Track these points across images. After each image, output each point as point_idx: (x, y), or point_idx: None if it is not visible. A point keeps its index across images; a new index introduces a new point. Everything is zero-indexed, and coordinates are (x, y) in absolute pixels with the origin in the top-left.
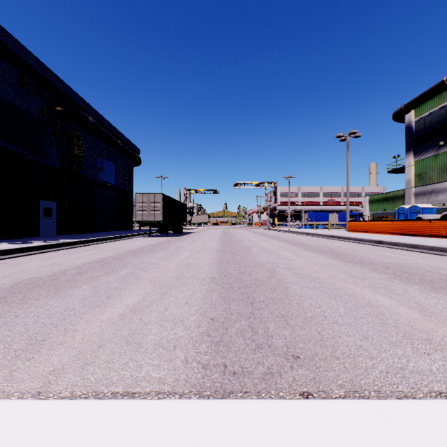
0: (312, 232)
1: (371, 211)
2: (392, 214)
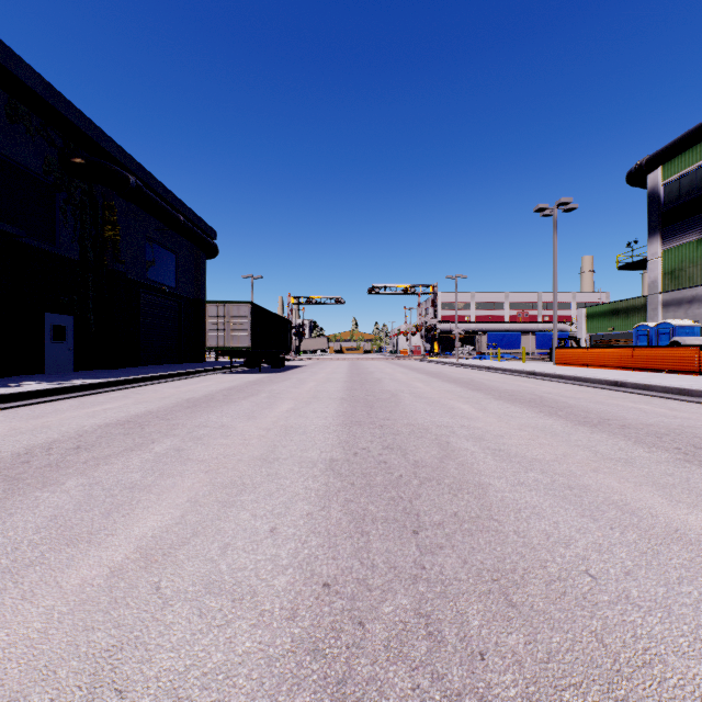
0: (498, 367)
1: (591, 332)
2: (625, 337)
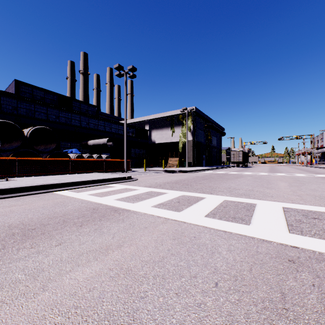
0: None
1: None
2: None
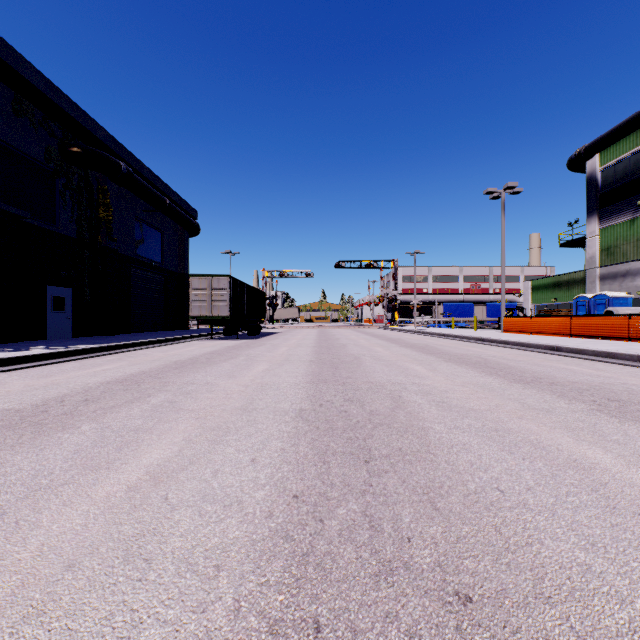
0: (451, 334)
1: (536, 303)
2: (566, 307)
